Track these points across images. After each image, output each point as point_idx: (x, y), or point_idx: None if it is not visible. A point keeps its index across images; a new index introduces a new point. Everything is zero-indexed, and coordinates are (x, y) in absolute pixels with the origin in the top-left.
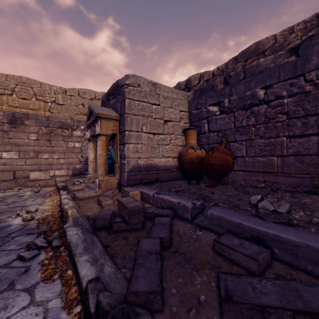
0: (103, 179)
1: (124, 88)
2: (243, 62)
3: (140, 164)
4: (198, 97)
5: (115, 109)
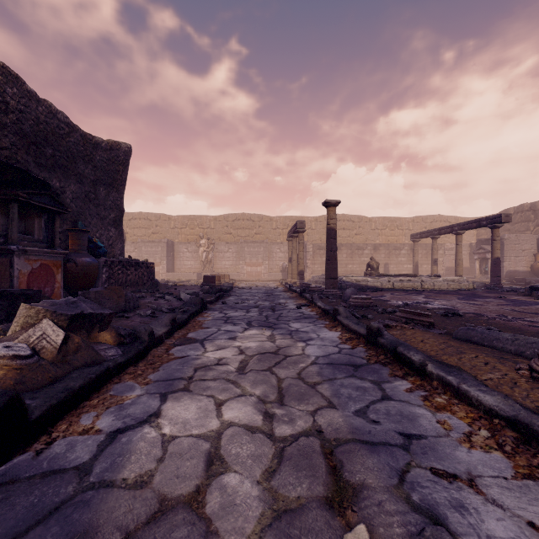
0: None
1: (503, 240)
2: None
3: (510, 270)
4: None
5: None
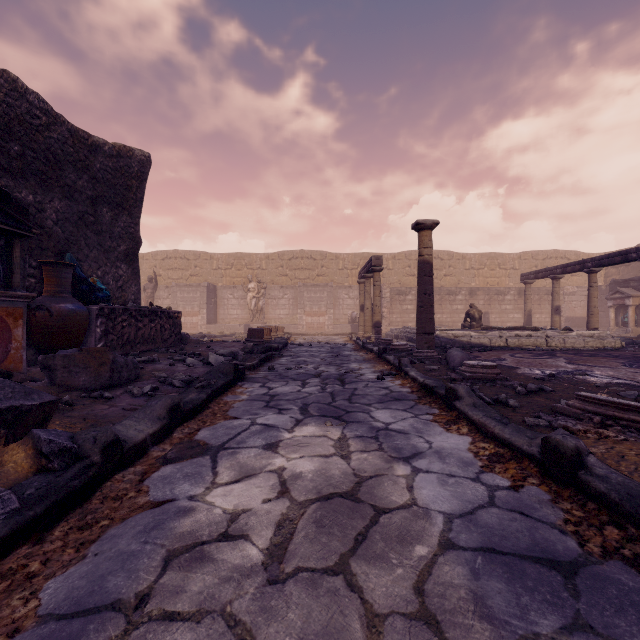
0: (634, 328)
1: None
2: None
3: None
4: None
5: (637, 290)
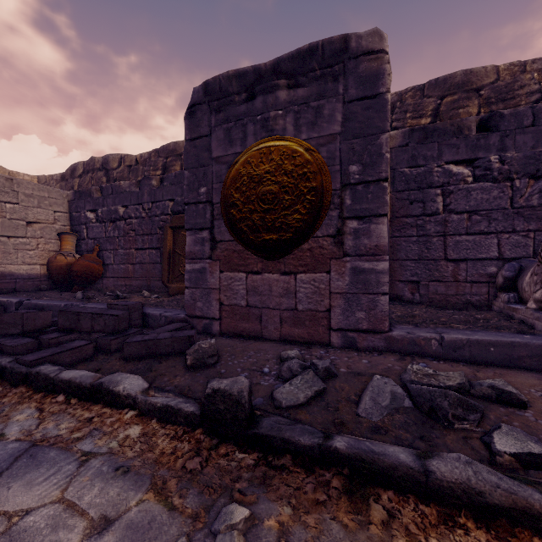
0: None
1: None
2: (164, 158)
3: None
4: (78, 200)
5: None
